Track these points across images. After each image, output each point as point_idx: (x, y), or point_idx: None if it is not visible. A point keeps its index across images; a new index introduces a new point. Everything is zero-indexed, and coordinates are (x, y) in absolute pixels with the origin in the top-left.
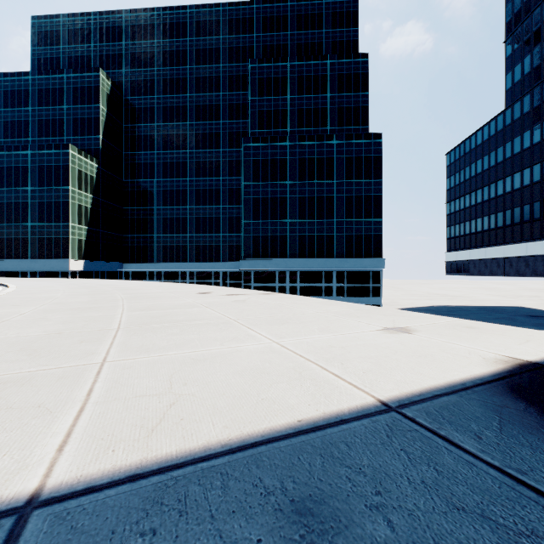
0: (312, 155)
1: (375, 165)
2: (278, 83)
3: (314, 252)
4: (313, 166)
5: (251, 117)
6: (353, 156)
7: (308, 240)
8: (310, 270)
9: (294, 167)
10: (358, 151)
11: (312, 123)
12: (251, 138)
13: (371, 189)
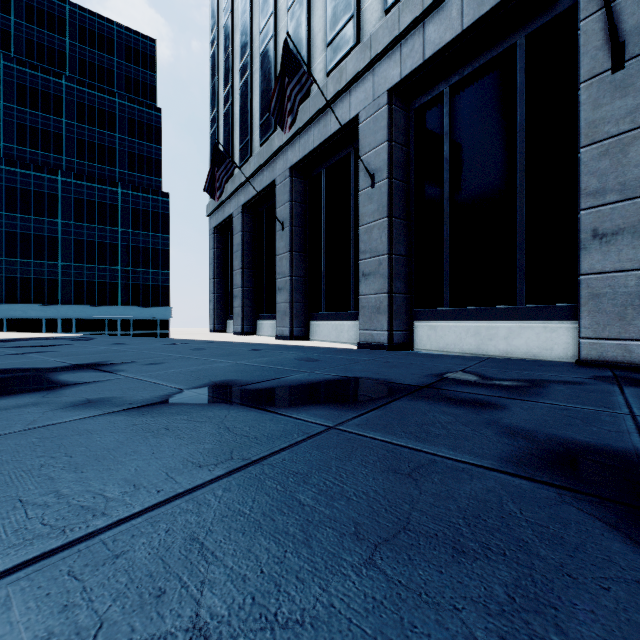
0: (92, 198)
1: (163, 221)
2: (49, 100)
3: (95, 298)
4: (93, 209)
5: (5, 127)
6: (140, 208)
7: (88, 286)
8: (90, 318)
9: (69, 205)
10: (145, 205)
11: (97, 159)
12: (3, 160)
13: (159, 243)
